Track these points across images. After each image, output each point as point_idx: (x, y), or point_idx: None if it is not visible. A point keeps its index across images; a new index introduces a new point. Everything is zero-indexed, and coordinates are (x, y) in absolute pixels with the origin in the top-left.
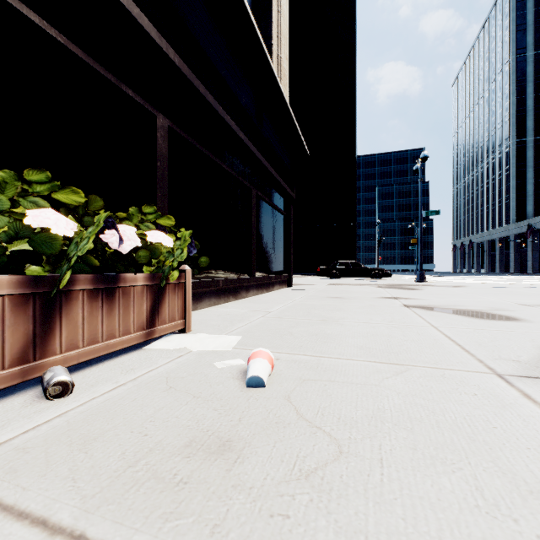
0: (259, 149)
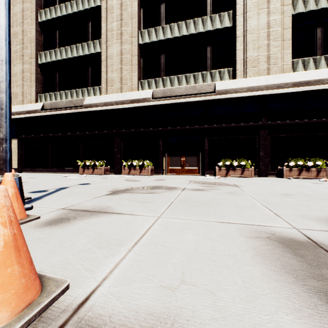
0: None
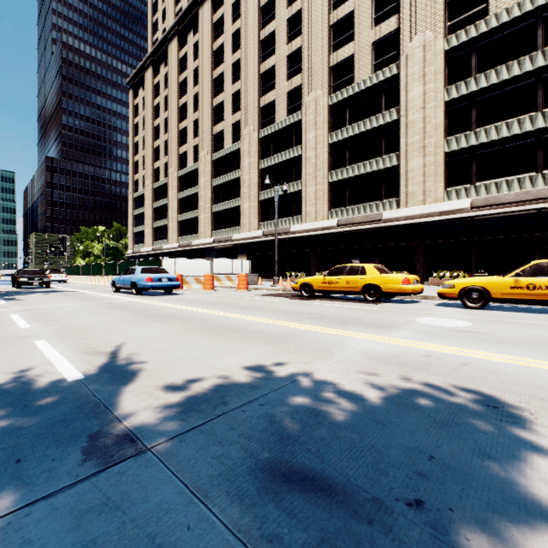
0: (541, 230)
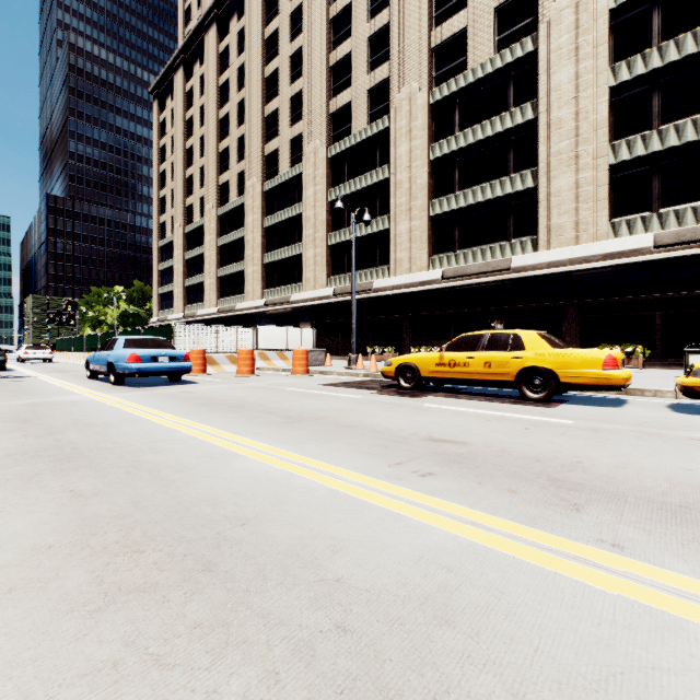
0: None
